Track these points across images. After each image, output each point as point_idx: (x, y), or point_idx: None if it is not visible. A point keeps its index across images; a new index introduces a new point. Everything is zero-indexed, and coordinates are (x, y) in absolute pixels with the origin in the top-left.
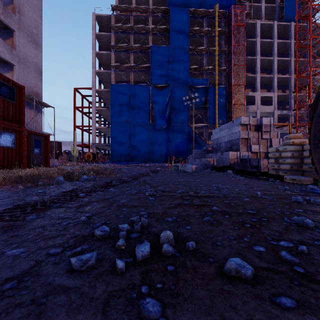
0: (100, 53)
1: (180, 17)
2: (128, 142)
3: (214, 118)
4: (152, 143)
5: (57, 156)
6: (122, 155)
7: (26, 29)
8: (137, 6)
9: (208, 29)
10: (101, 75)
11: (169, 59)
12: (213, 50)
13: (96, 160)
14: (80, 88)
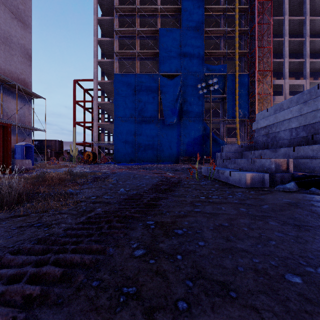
0: (102, 40)
1: None
2: (133, 139)
3: (234, 111)
4: (160, 140)
5: (58, 156)
6: (126, 154)
7: (9, 2)
8: None
9: (226, 7)
10: (103, 65)
11: (181, 43)
12: (232, 32)
13: (97, 160)
14: (80, 80)
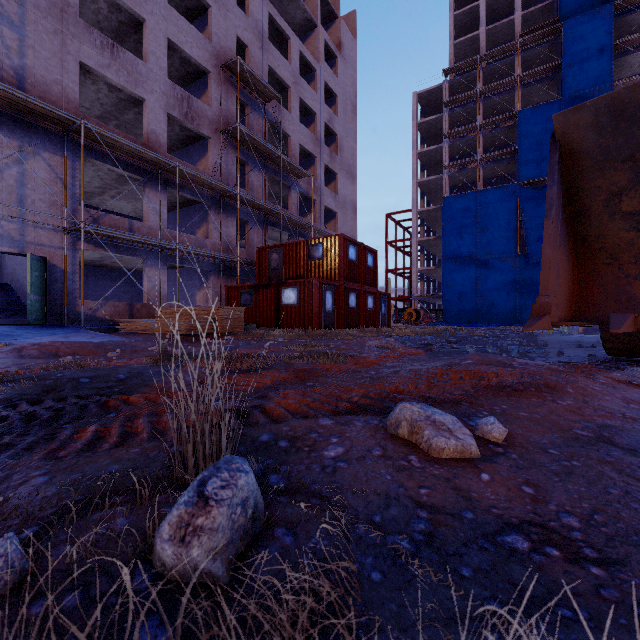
0: (424, 151)
1: (587, 31)
2: (473, 289)
3: None
4: (521, 289)
5: None
6: (462, 312)
7: (345, 165)
8: (491, 51)
9: None
10: (425, 184)
11: None
12: None
13: (420, 320)
14: (394, 213)
